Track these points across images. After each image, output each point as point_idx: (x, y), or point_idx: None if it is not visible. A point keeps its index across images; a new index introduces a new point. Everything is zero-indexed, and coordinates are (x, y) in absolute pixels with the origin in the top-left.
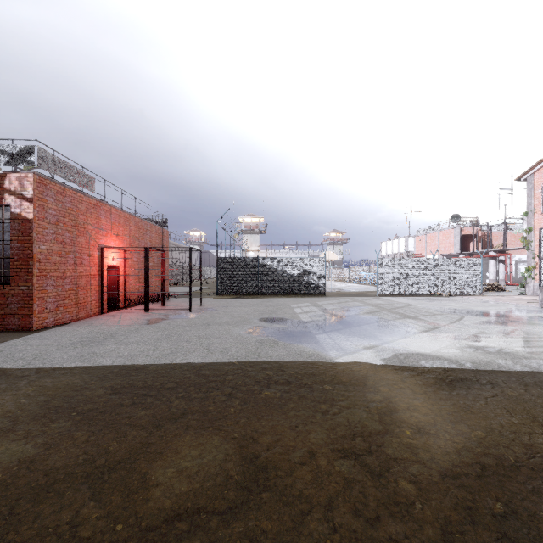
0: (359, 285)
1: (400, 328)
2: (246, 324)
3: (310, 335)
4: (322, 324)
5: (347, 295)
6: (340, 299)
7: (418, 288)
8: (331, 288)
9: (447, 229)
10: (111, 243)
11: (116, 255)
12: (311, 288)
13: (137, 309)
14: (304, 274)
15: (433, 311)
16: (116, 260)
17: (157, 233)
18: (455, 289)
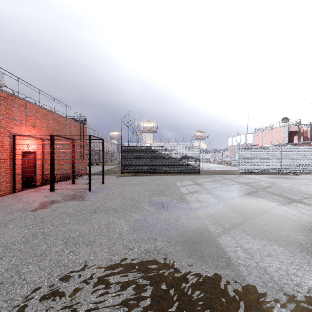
0: (218, 165)
1: (311, 222)
2: (134, 211)
3: (211, 238)
4: (215, 212)
5: (215, 173)
6: (213, 177)
7: (269, 168)
8: (202, 167)
9: (278, 127)
10: (26, 133)
11: (32, 143)
12: (190, 168)
13: (44, 188)
14: (184, 158)
15: (307, 192)
16: (32, 147)
17: (76, 128)
18: (297, 169)
